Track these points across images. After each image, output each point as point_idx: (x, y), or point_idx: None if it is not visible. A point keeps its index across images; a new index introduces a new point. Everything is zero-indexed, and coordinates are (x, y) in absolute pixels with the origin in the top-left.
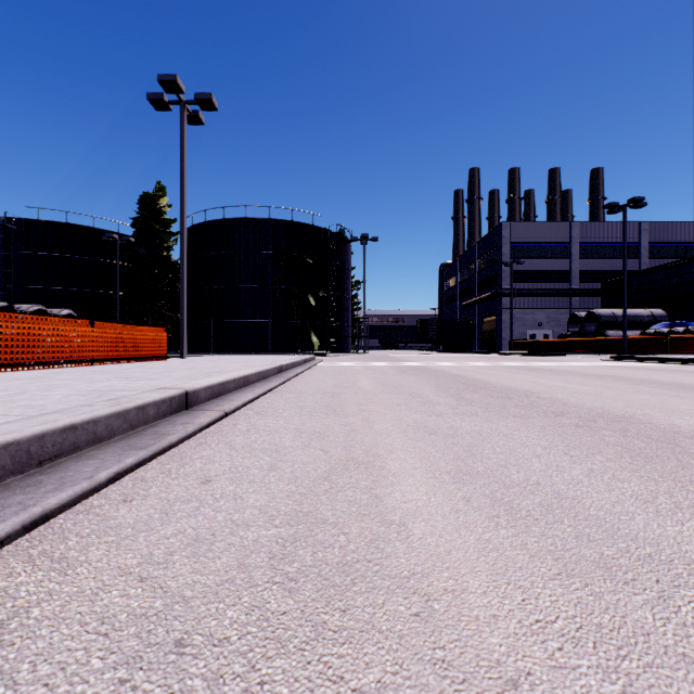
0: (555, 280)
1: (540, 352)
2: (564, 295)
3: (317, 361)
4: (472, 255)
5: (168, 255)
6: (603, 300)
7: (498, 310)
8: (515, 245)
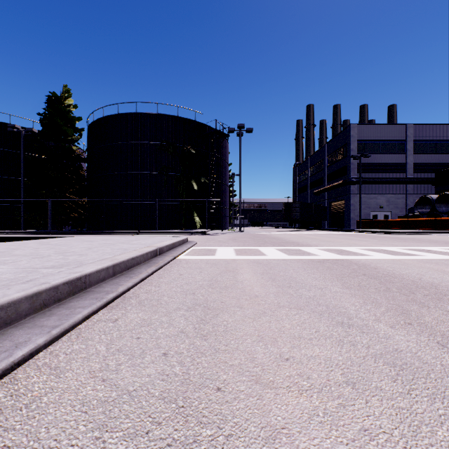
0: (394, 171)
1: (406, 231)
2: (402, 183)
3: (184, 248)
4: (321, 154)
5: (70, 146)
6: (437, 187)
7: (346, 195)
8: (361, 143)
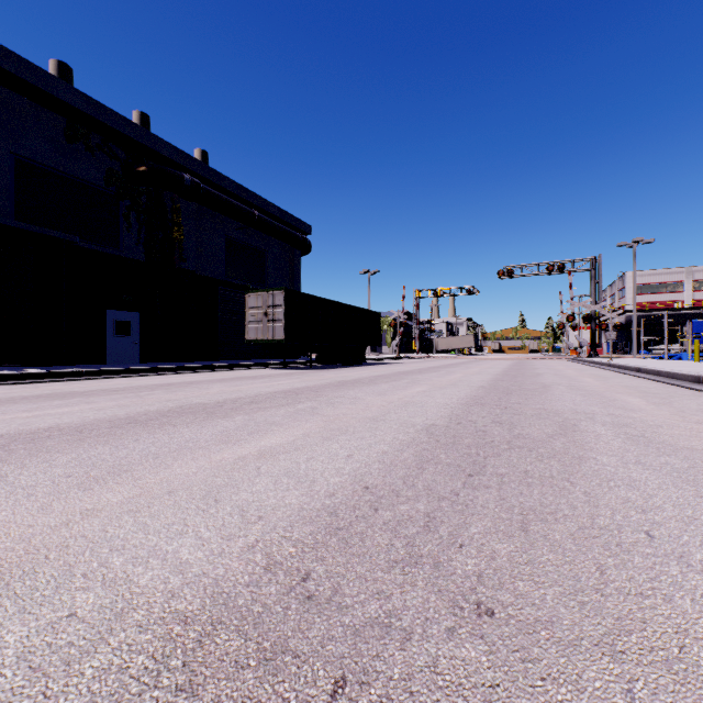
0: None
1: None
2: None
3: None
4: None
5: None
6: None
7: None
8: None
